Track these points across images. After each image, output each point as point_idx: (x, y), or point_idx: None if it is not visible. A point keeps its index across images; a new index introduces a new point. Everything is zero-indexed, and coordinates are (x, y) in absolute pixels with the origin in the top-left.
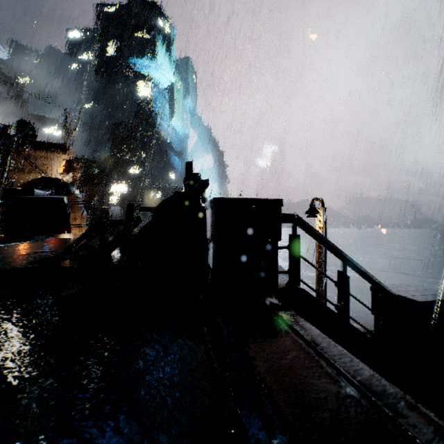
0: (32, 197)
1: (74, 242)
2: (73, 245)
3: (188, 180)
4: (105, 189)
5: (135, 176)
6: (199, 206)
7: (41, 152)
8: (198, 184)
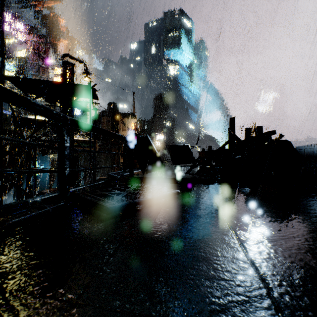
0: (176, 145)
1: (190, 168)
2: (190, 169)
3: (232, 129)
4: (153, 137)
5: (169, 128)
6: (293, 147)
7: (123, 119)
8: (268, 134)
